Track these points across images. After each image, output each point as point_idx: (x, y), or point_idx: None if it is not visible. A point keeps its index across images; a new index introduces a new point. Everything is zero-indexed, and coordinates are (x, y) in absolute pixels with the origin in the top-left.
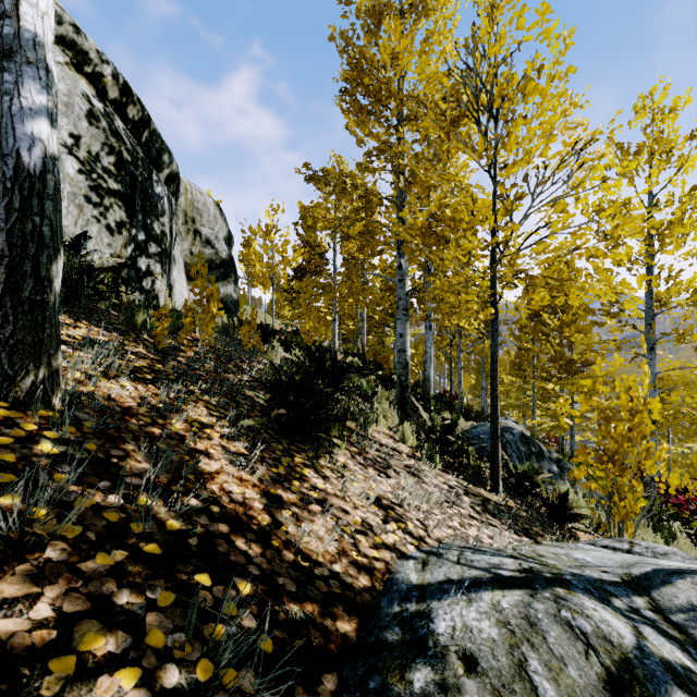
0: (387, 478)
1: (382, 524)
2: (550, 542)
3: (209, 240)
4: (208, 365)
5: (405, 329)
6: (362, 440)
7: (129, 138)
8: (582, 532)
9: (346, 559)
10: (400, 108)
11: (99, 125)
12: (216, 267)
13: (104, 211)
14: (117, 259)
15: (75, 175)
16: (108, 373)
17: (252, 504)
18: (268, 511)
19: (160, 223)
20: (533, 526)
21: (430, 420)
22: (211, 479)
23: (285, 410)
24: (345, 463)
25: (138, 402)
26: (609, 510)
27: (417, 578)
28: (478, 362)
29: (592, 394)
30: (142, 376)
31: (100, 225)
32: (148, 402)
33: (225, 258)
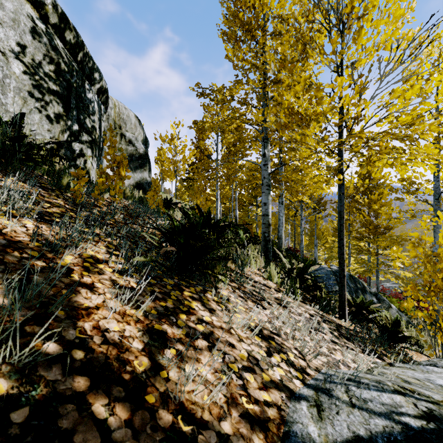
0: (263, 309)
1: (267, 356)
2: (402, 364)
3: (131, 140)
4: (119, 218)
5: (268, 199)
6: (240, 277)
7: (66, 55)
8: (411, 350)
9: (236, 410)
10: (265, 37)
11: (41, 40)
12: (135, 159)
13: (44, 105)
14: (53, 140)
15: (20, 75)
16: (13, 213)
17: (129, 344)
18: (148, 351)
19: (91, 120)
20: (376, 347)
21: (289, 264)
22: (86, 315)
23: (175, 248)
24: (228, 296)
25: (33, 238)
26: (434, 333)
27: (319, 434)
28: (311, 228)
29: (419, 243)
30: (50, 219)
31: (41, 115)
32: (45, 238)
33: (142, 153)
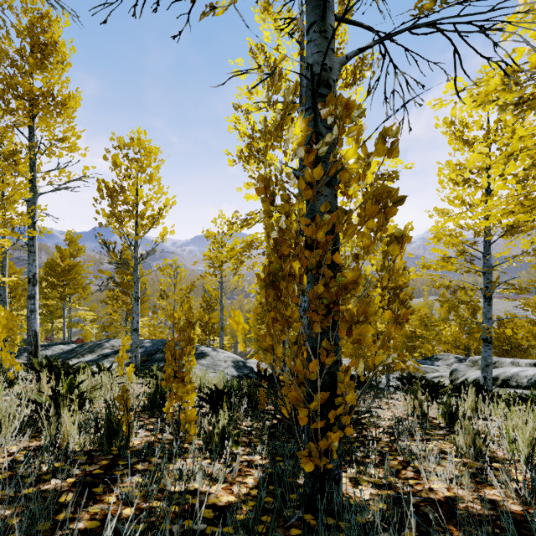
0: None
1: None
2: None
3: None
4: None
5: None
6: None
7: None
8: None
9: None
10: None
11: None
12: None
13: None
14: None
15: None
16: None
17: None
18: None
19: None
20: None
21: None
22: None
23: None
24: None
25: None
26: None
27: None
28: None
29: None
30: None
31: None
32: None
33: None
